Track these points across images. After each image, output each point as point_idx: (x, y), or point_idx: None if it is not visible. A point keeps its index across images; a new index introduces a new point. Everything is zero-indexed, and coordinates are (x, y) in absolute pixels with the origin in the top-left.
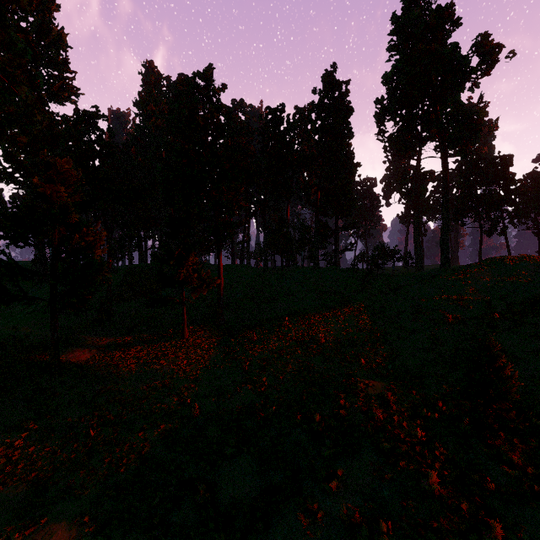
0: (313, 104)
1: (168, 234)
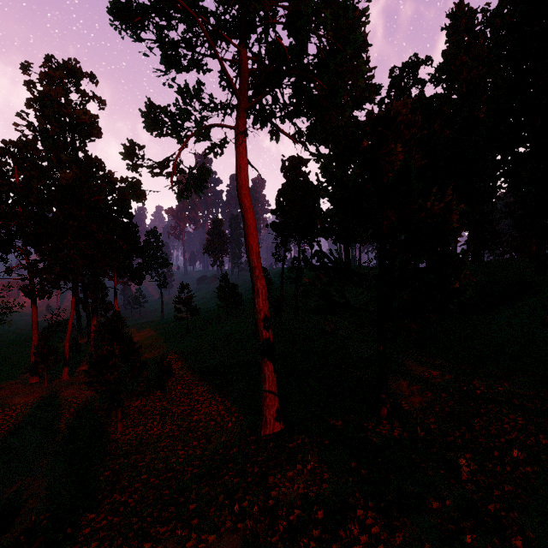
0: None
1: None
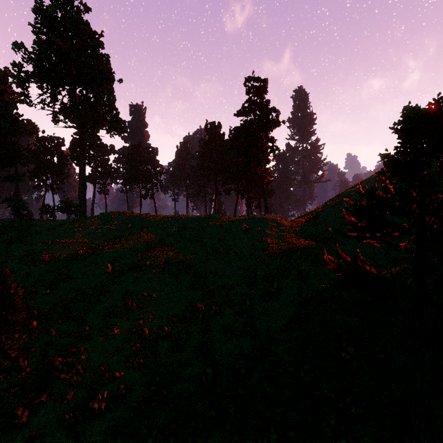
0: None
1: None
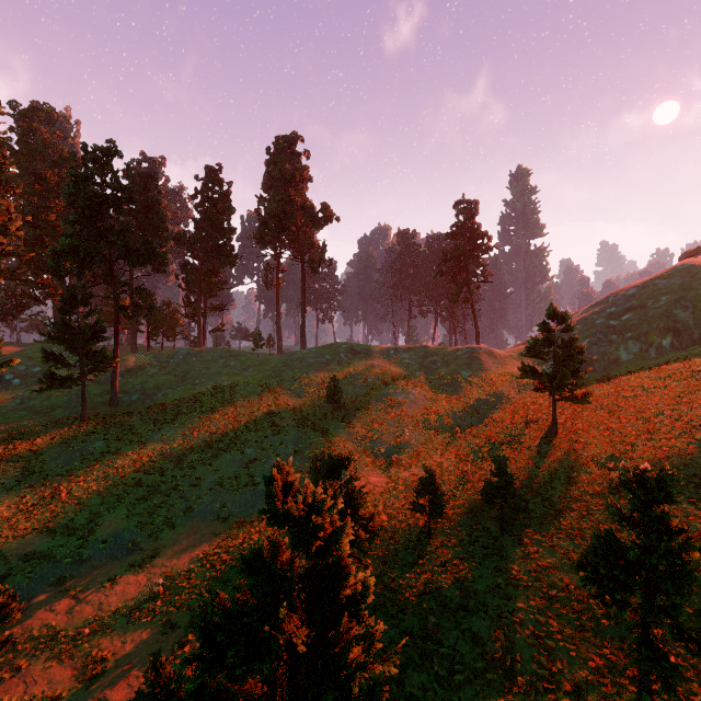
0: (197, 190)
1: (63, 310)
